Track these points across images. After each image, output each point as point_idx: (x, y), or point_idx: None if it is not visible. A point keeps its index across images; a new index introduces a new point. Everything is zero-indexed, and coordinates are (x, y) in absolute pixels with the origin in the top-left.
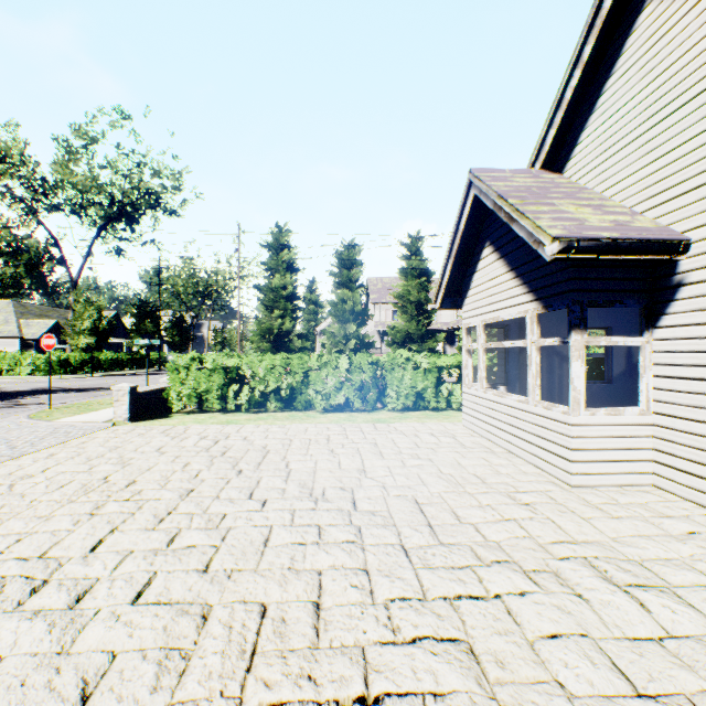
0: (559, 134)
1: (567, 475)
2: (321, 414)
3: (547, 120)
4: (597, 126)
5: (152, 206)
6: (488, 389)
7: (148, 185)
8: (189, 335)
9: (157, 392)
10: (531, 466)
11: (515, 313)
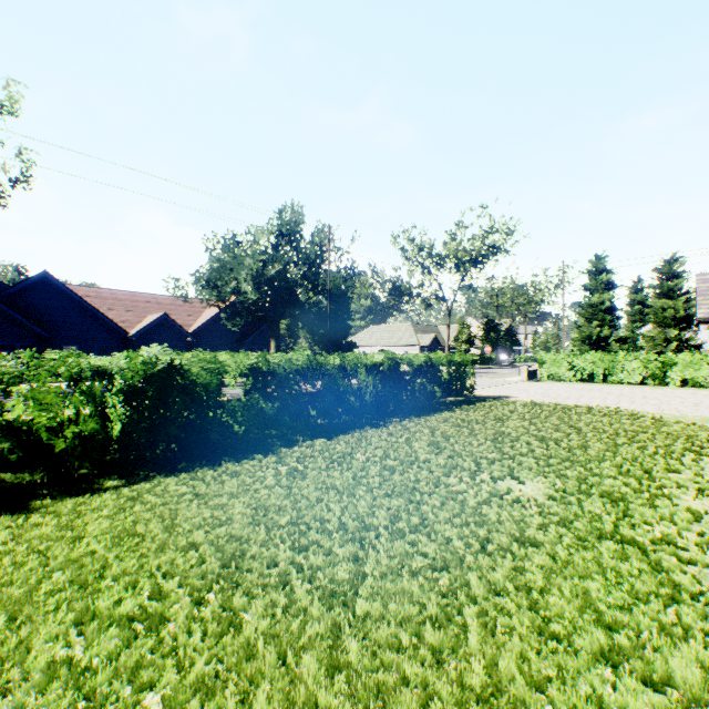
0: None
1: None
2: (622, 385)
3: None
4: None
5: (494, 254)
6: None
7: (493, 243)
8: (516, 341)
9: (533, 371)
10: None
11: None
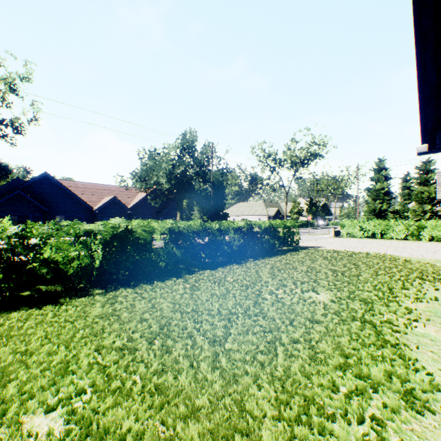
0: None
1: None
2: (393, 240)
3: None
4: None
5: (314, 158)
6: None
7: (314, 151)
8: (328, 212)
9: (337, 231)
10: None
11: None
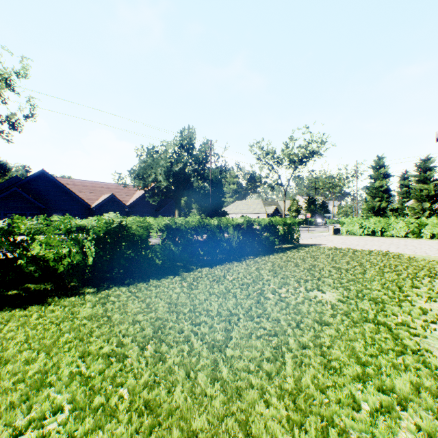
0: None
1: None
2: (393, 237)
3: None
4: None
5: (313, 156)
6: None
7: (312, 149)
8: (327, 210)
9: (336, 229)
10: None
11: None
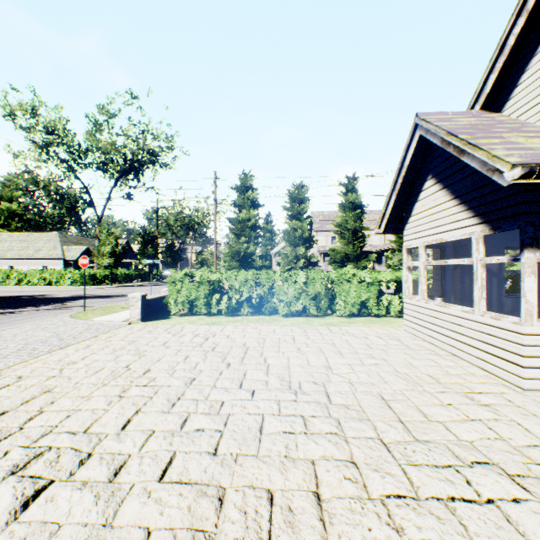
0: (499, 77)
1: (518, 379)
2: (283, 318)
3: (488, 66)
4: (539, 66)
5: (152, 162)
6: (429, 300)
7: (150, 147)
8: (178, 257)
9: (159, 299)
10: (477, 368)
11: (459, 235)
